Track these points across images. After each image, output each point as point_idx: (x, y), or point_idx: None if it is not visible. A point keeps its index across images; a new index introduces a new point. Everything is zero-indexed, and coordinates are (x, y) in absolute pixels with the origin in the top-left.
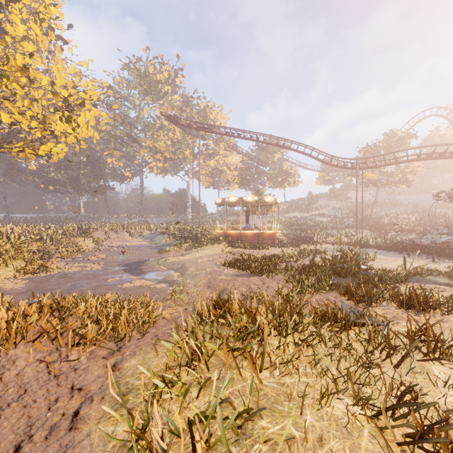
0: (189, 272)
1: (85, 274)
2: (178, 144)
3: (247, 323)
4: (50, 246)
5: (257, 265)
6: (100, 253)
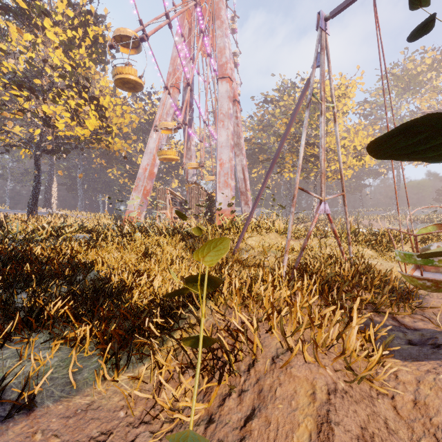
0: None
1: None
2: None
3: None
4: None
5: None
6: None
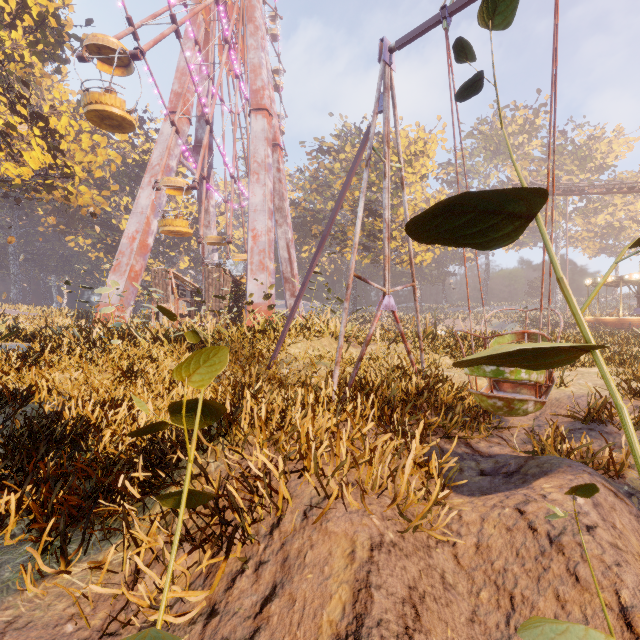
0: None
1: None
2: None
3: None
4: None
5: None
6: None
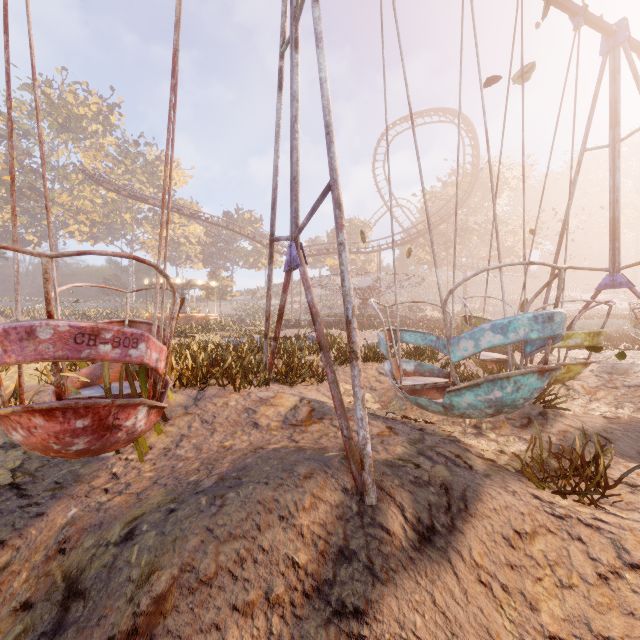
0: None
1: None
2: (112, 205)
3: None
4: None
5: None
6: None
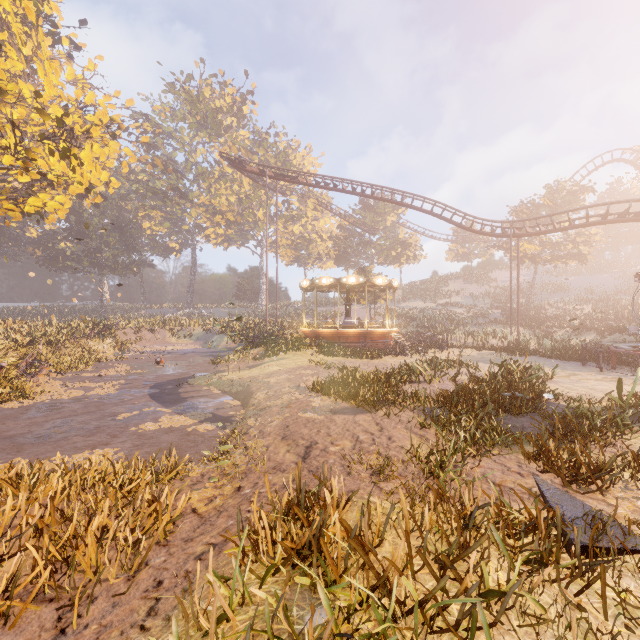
0: (254, 401)
1: (84, 405)
2: (247, 200)
3: (365, 595)
4: (46, 353)
5: (368, 393)
6: (122, 363)
